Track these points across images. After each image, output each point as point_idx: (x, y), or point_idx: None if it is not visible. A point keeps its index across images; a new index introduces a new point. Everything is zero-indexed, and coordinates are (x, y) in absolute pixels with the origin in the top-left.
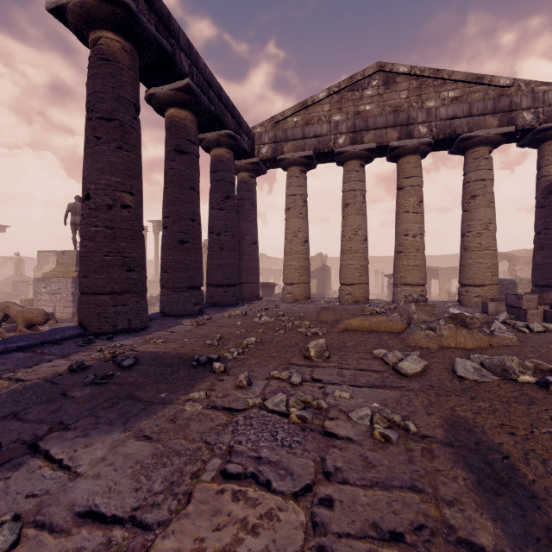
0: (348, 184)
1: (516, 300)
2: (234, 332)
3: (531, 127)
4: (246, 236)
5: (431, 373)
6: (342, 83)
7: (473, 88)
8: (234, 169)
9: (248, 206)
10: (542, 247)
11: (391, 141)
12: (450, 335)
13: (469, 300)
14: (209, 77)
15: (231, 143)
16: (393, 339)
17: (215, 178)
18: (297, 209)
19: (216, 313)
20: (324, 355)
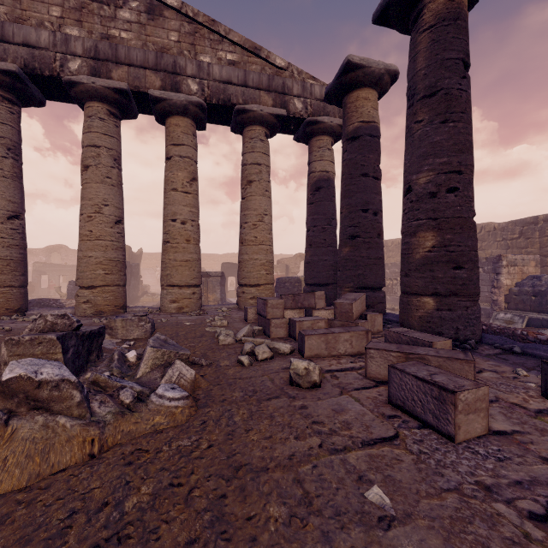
0: (88, 135)
1: (263, 307)
2: None
3: (301, 117)
4: None
5: None
6: None
7: (251, 58)
8: None
9: None
10: (311, 245)
11: (151, 89)
12: None
13: (245, 303)
14: None
15: None
16: None
17: None
18: None
19: None
20: None
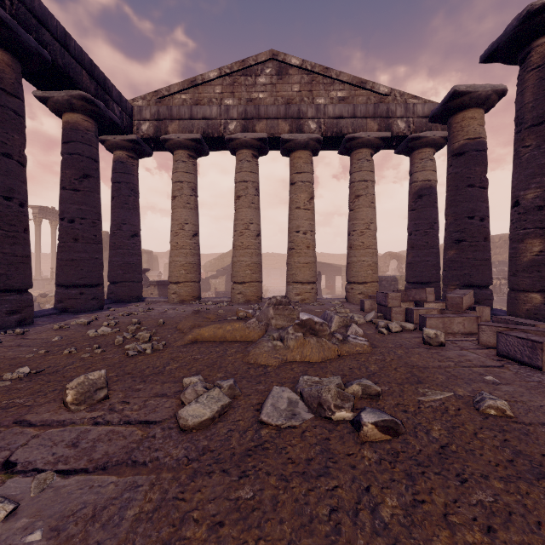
0: (240, 174)
1: (383, 298)
2: (21, 356)
3: (404, 135)
4: (123, 227)
5: (230, 416)
6: (235, 65)
7: (358, 91)
8: (96, 142)
9: (126, 191)
10: (413, 247)
11: (282, 133)
12: (297, 346)
13: (354, 297)
14: (40, 11)
15: (90, 109)
16: (238, 353)
17: (67, 151)
18: (183, 198)
19: (49, 323)
20: (95, 397)
